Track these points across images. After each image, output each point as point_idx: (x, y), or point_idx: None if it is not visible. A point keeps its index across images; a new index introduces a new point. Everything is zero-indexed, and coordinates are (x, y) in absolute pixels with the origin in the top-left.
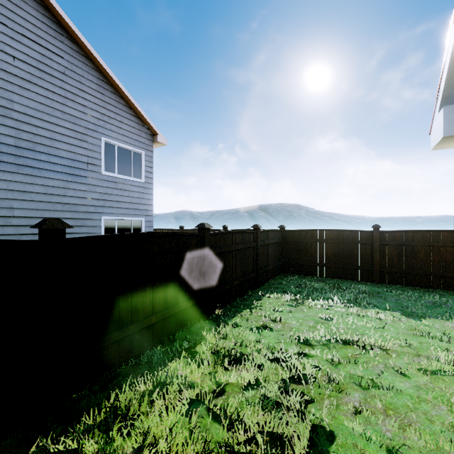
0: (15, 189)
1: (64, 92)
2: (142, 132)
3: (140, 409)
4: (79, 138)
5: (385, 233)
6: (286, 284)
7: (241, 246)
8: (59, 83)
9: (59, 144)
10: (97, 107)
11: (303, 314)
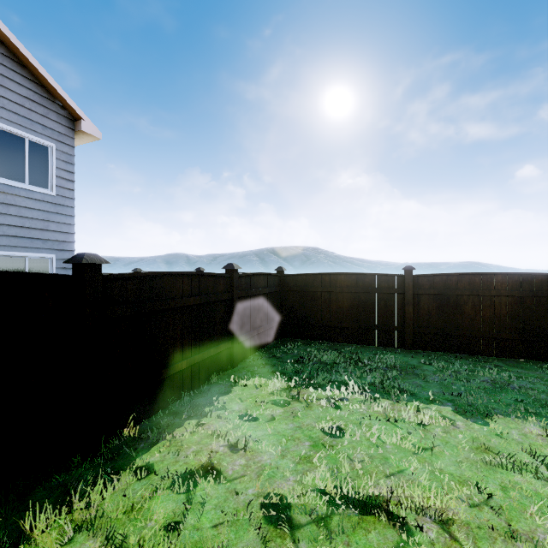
0: None
1: None
2: (49, 110)
3: None
4: None
5: (421, 278)
6: (282, 356)
7: (196, 300)
8: None
9: None
10: None
11: (293, 424)
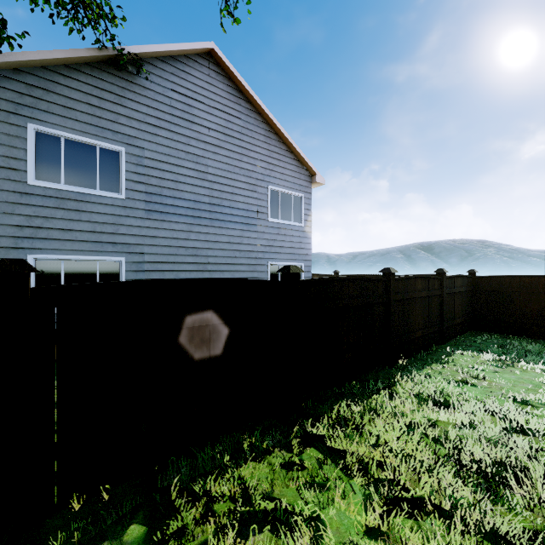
0: (209, 239)
1: (240, 150)
2: (301, 174)
3: (363, 422)
4: (251, 190)
5: None
6: (482, 342)
7: (424, 293)
8: (237, 142)
9: (238, 197)
10: (264, 157)
11: (515, 376)
